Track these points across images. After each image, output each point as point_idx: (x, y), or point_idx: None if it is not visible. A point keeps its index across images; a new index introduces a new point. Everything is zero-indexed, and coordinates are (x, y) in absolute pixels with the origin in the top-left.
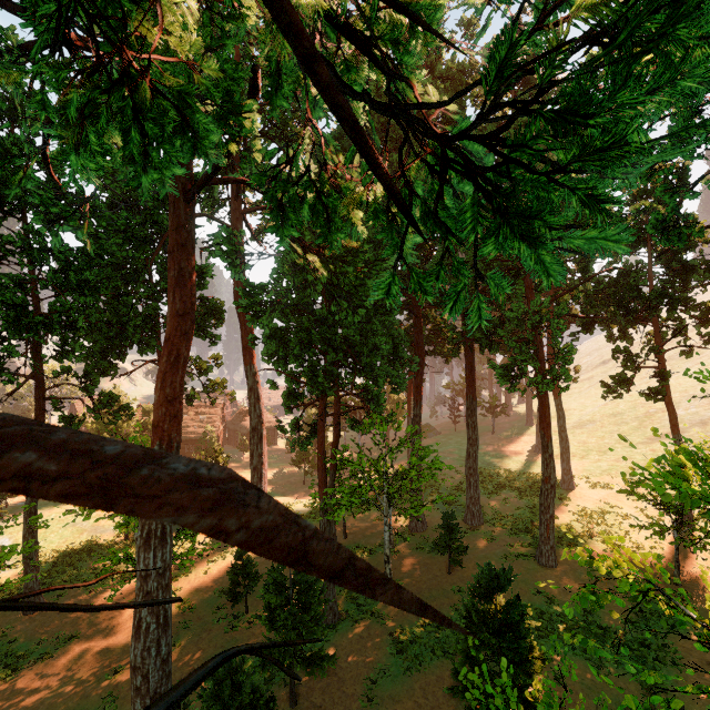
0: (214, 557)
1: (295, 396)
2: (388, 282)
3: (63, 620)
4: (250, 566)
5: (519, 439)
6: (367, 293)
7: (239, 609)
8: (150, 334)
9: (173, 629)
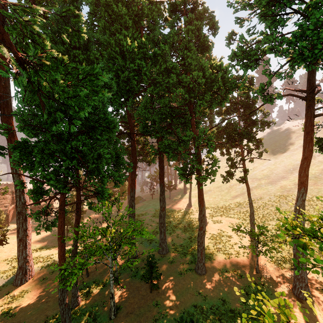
0: None
1: (41, 192)
2: None
3: None
4: None
5: (181, 201)
6: (82, 105)
7: None
8: None
9: None
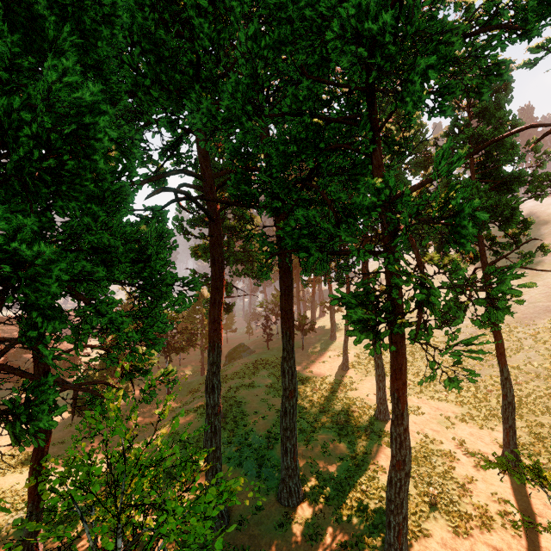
0: None
1: None
2: None
3: None
4: None
5: (326, 356)
6: None
7: None
8: None
9: None
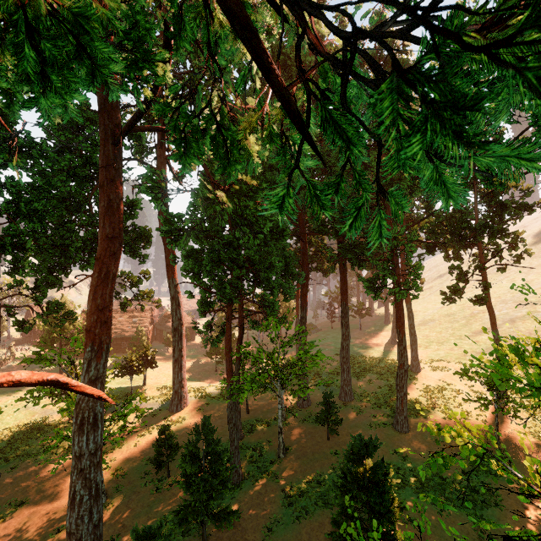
0: (143, 432)
1: (208, 303)
2: (283, 196)
3: (15, 489)
4: (171, 439)
5: (379, 334)
6: (265, 222)
7: (162, 474)
8: (90, 254)
9: (108, 493)
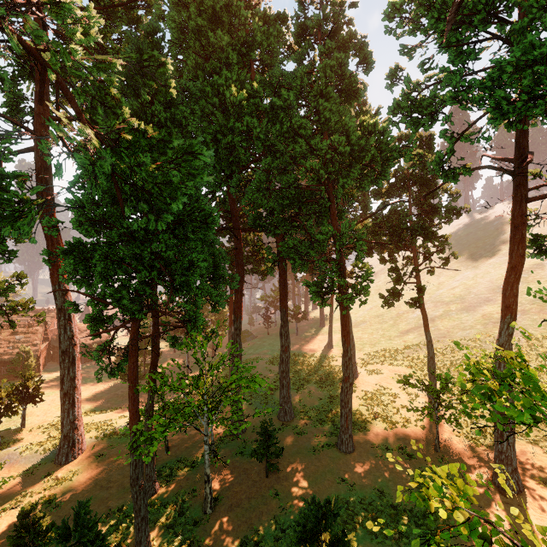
0: (6, 505)
1: (103, 319)
2: None
3: None
4: (39, 524)
5: (316, 338)
6: (174, 195)
7: None
8: None
9: None
